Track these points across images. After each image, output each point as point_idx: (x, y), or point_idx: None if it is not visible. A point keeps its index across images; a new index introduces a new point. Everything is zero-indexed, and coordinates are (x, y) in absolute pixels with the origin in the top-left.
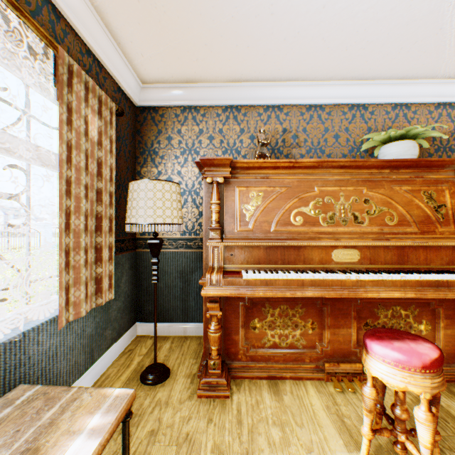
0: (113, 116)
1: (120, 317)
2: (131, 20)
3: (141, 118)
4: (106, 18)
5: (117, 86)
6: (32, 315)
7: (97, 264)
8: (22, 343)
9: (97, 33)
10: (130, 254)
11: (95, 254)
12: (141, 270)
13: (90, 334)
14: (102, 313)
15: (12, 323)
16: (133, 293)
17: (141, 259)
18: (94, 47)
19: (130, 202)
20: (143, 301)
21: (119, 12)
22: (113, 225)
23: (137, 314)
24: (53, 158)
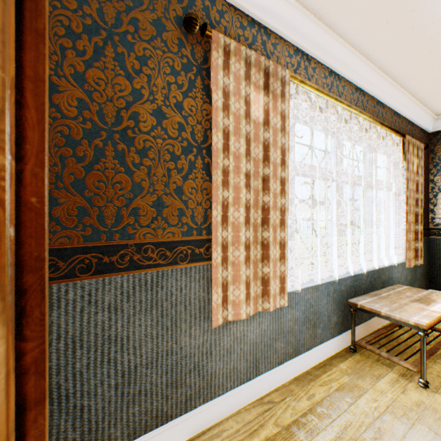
0: (421, 152)
1: (420, 279)
2: (440, 94)
3: (433, 140)
4: (422, 100)
5: (418, 129)
6: (388, 260)
7: (414, 241)
8: (390, 269)
9: (413, 110)
10: (425, 239)
11: (413, 235)
12: (432, 252)
13: (408, 280)
14: (412, 272)
15: (384, 261)
16: (426, 267)
17: (432, 244)
18: (411, 118)
19: (440, 205)
20: (434, 274)
21: (432, 94)
22: (421, 219)
23: (429, 283)
24: (393, 186)
